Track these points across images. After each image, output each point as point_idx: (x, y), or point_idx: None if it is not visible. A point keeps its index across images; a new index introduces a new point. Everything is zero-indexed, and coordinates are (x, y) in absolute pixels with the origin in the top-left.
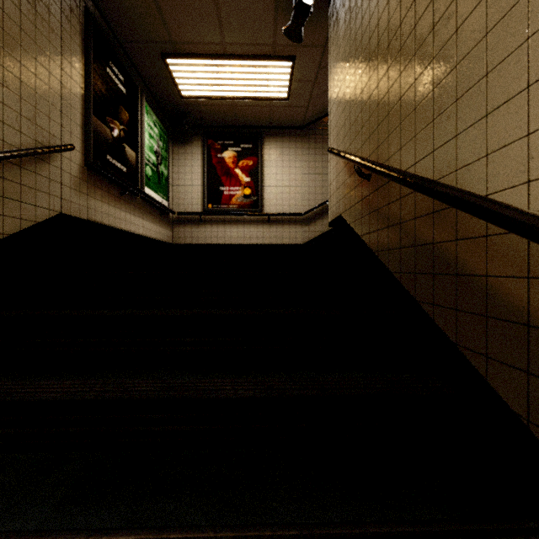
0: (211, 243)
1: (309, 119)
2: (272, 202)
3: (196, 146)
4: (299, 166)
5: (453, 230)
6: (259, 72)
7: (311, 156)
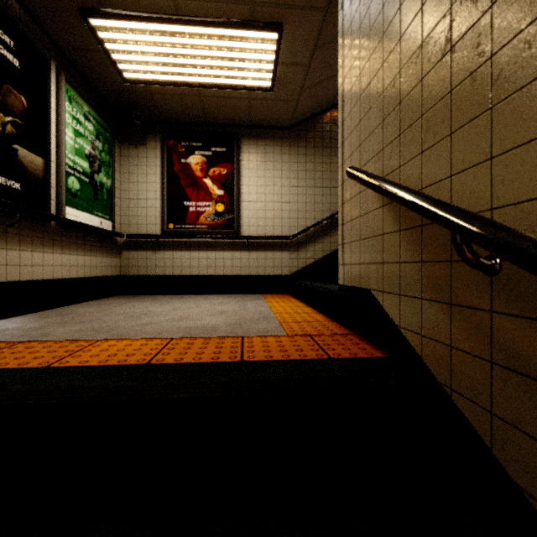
0: (173, 274)
1: (299, 117)
2: (252, 221)
3: (153, 148)
4: (286, 176)
5: None
6: (232, 46)
7: (300, 164)
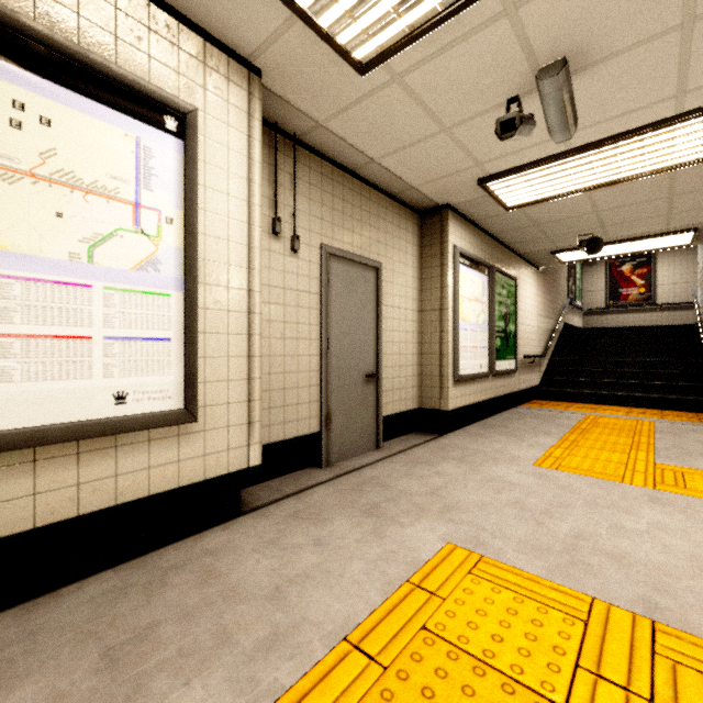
0: (612, 327)
1: None
2: (664, 296)
3: (600, 266)
4: (690, 267)
5: None
6: None
7: None
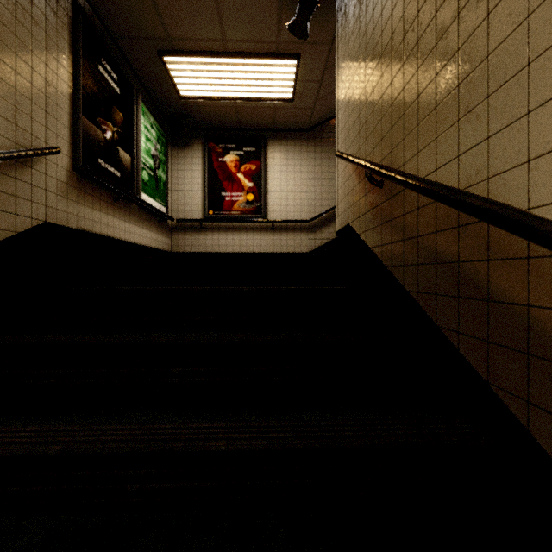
0: (212, 252)
1: (315, 121)
2: (276, 208)
3: (196, 150)
4: (304, 170)
5: (484, 248)
6: (262, 71)
7: (317, 160)
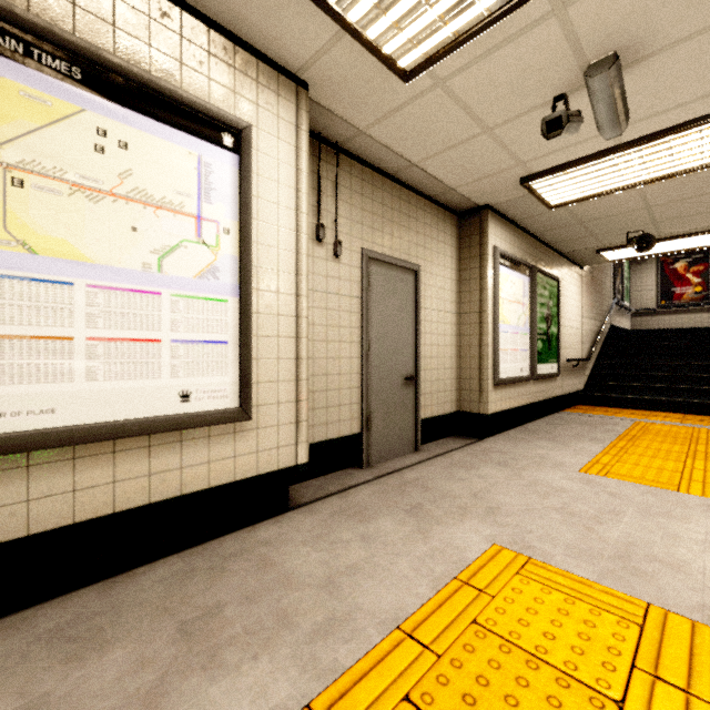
0: (663, 328)
1: None
2: None
3: (650, 264)
4: None
5: None
6: None
7: None
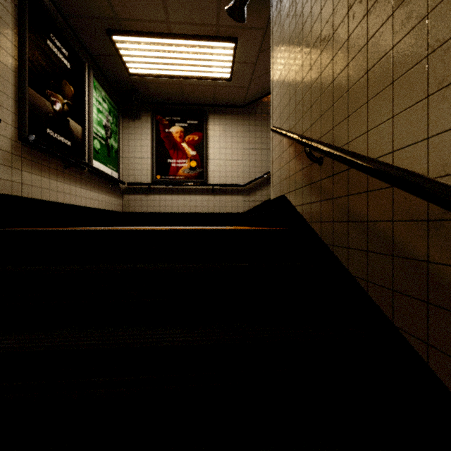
0: (160, 212)
1: (250, 98)
2: (216, 174)
3: (145, 122)
4: (240, 141)
5: None
6: (204, 52)
7: (251, 132)
